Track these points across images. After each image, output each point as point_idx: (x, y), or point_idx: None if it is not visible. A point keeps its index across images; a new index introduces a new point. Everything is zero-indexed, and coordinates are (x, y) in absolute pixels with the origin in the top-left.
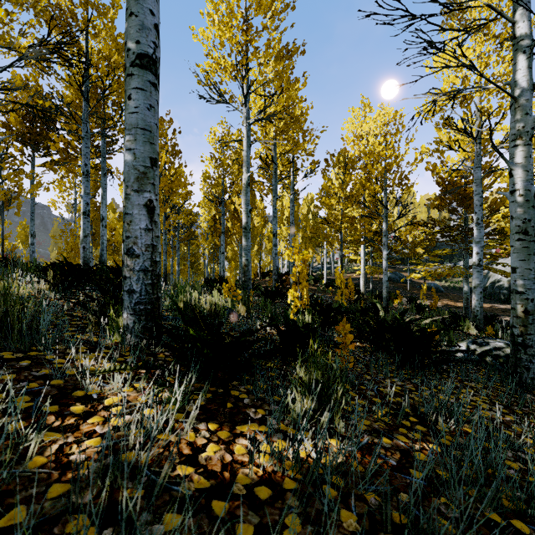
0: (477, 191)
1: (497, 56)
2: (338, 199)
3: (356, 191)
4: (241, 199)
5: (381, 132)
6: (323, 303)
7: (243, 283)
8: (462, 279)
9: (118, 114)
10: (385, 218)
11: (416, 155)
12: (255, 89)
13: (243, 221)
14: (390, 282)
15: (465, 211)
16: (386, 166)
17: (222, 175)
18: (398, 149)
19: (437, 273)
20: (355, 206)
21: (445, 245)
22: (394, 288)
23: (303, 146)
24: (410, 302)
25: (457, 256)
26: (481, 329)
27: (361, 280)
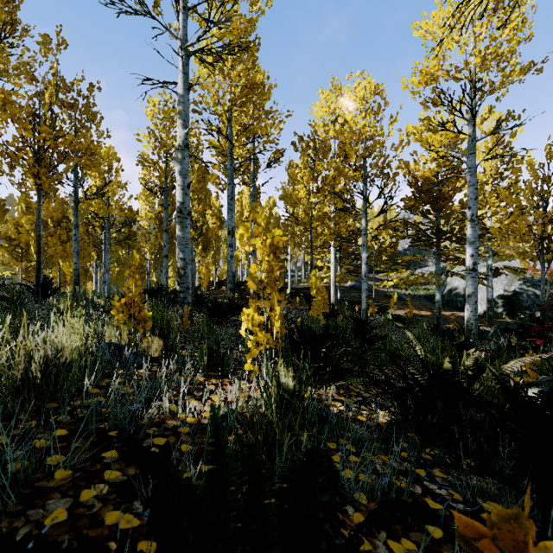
0: (472, 182)
1: (503, 13)
2: (308, 190)
3: (330, 180)
4: (191, 193)
5: (361, 107)
6: (306, 328)
7: (178, 295)
8: (420, 287)
9: (1, 53)
10: (365, 213)
11: (401, 137)
12: (196, 5)
13: (178, 201)
14: (355, 290)
15: (437, 214)
16: (368, 148)
17: (164, 157)
18: (381, 128)
19: (411, 281)
20: (328, 200)
21: (402, 254)
22: (360, 297)
23: (265, 130)
24: (381, 312)
25: (413, 264)
26: (476, 346)
27: (331, 289)
